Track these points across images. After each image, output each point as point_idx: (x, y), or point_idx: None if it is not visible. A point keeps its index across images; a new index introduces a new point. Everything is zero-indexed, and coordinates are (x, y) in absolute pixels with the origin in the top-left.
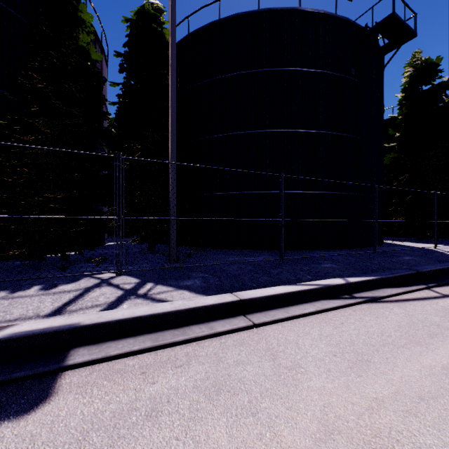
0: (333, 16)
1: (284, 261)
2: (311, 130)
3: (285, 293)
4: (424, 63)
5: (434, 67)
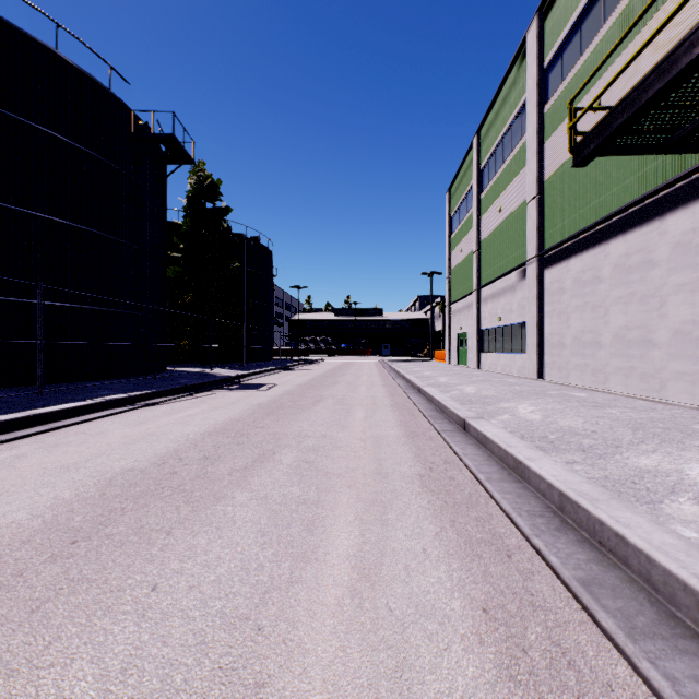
0: (107, 91)
1: (45, 394)
2: (75, 223)
3: (76, 407)
4: (208, 179)
5: (216, 188)
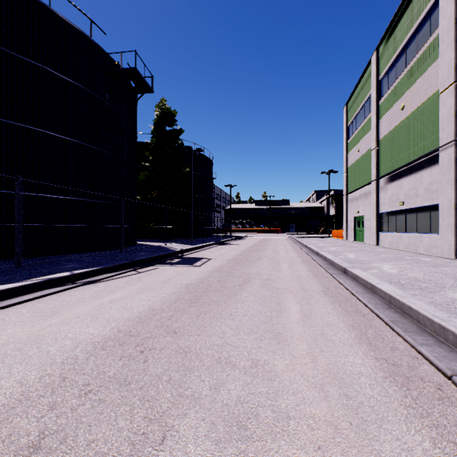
0: (88, 38)
1: (22, 267)
2: (63, 136)
3: (3, 290)
4: (167, 110)
5: (173, 116)
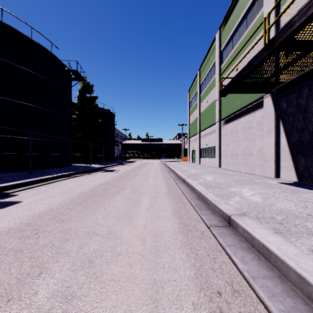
0: (50, 53)
1: (32, 173)
2: (38, 106)
3: (52, 176)
4: (88, 84)
5: (91, 88)
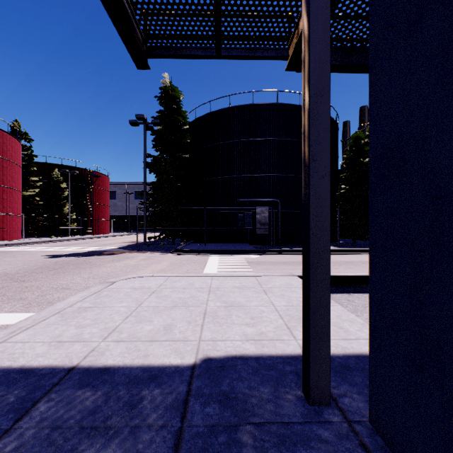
0: None
1: None
2: None
3: None
4: None
5: None
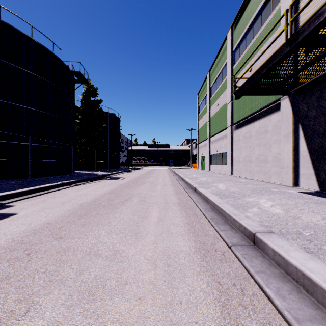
0: (52, 53)
1: (32, 181)
2: (39, 110)
3: (53, 185)
4: (92, 87)
5: (95, 91)
